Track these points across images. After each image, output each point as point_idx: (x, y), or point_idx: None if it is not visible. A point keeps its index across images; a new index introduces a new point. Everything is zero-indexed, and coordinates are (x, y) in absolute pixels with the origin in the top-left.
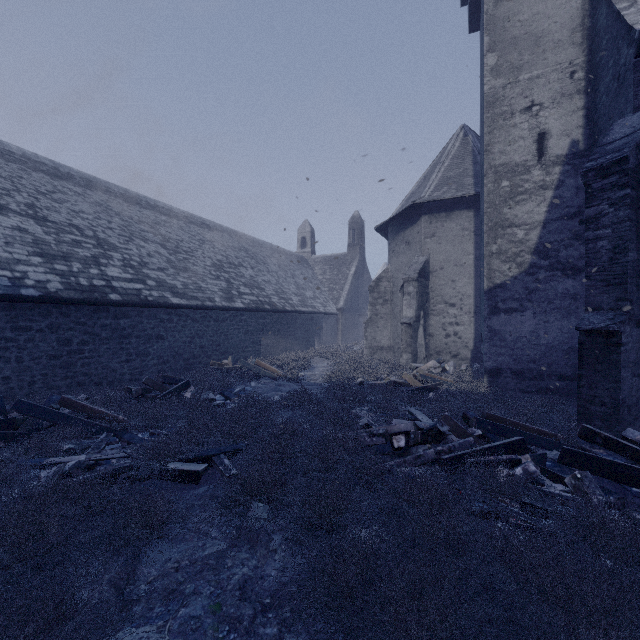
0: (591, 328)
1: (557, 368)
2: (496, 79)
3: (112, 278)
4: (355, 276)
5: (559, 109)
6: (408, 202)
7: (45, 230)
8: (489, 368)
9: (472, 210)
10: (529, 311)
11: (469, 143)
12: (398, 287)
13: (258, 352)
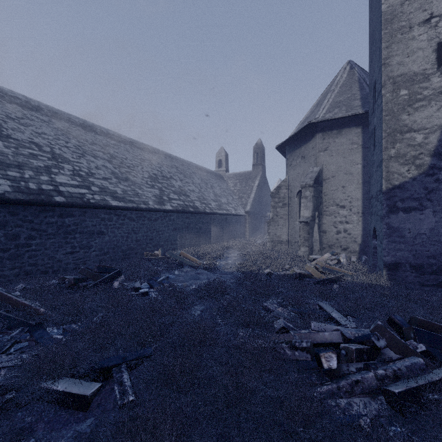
0: None
1: None
2: None
3: (60, 184)
4: (258, 187)
5: None
6: (303, 124)
7: (6, 144)
8: (388, 262)
9: (360, 127)
10: (429, 209)
11: (355, 74)
12: (295, 193)
13: (184, 244)
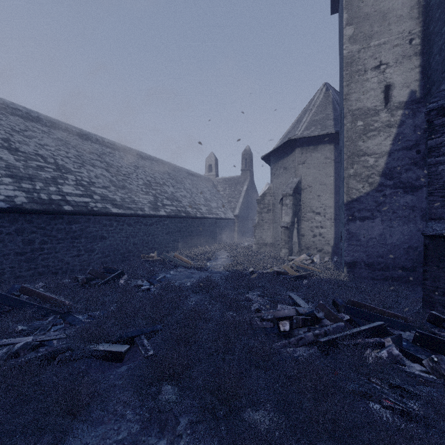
0: (434, 234)
1: (399, 262)
2: (353, 45)
3: (66, 194)
4: (246, 192)
5: (401, 67)
6: (285, 138)
7: (16, 158)
8: (348, 261)
9: (332, 144)
10: (378, 219)
11: (330, 96)
12: (278, 200)
13: (177, 247)
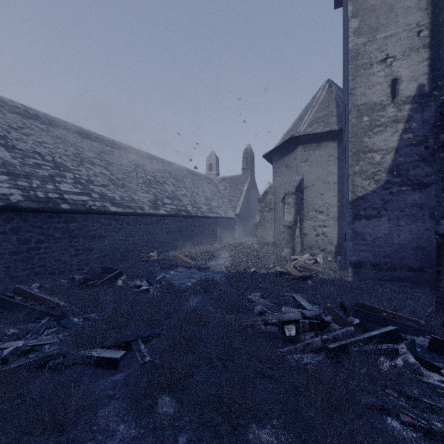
0: None
1: (407, 262)
2: (358, 38)
3: (64, 192)
4: (247, 191)
5: (408, 60)
6: (287, 136)
7: (13, 155)
8: (353, 261)
9: (336, 141)
10: (385, 217)
11: (333, 92)
12: (280, 199)
13: (177, 247)
